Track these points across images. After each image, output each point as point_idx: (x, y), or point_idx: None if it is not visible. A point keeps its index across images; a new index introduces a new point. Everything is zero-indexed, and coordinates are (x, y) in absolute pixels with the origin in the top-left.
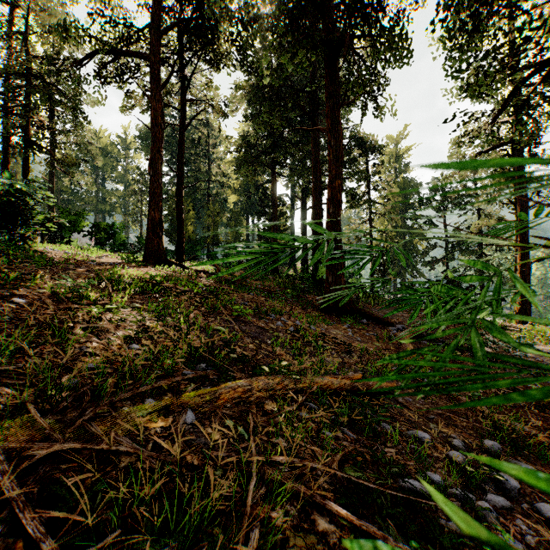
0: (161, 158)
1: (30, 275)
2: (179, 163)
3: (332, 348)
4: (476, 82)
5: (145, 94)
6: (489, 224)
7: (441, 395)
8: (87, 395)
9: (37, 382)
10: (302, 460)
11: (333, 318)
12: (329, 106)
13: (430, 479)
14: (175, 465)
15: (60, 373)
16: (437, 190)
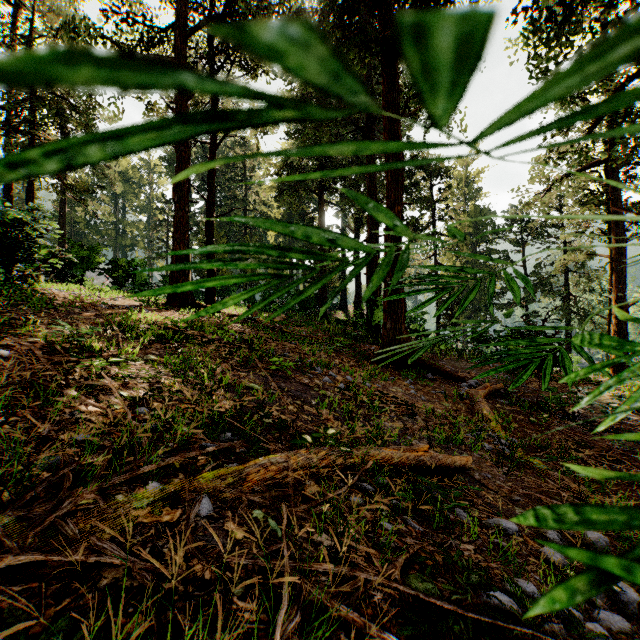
0: (187, 182)
1: (23, 320)
2: (209, 188)
3: (391, 410)
4: None
5: (169, 106)
6: (577, 260)
7: (526, 469)
8: (67, 480)
9: (0, 463)
10: (352, 569)
11: (391, 372)
12: (387, 118)
13: (522, 590)
14: (179, 580)
15: (39, 448)
16: (515, 220)
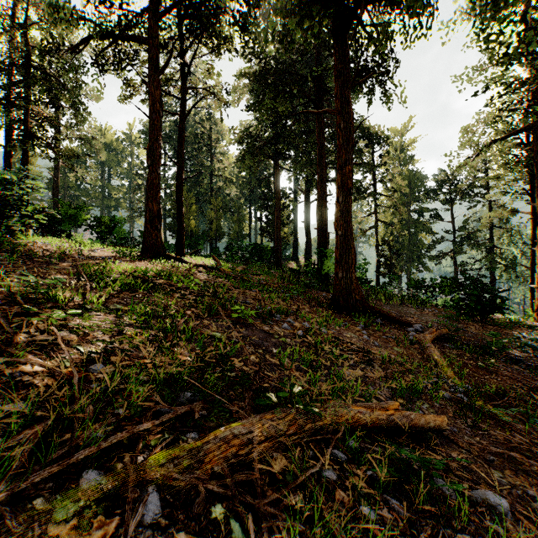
0: (159, 147)
1: None
2: (179, 153)
3: (349, 357)
4: (519, 41)
5: (143, 81)
6: (502, 216)
7: (488, 420)
8: None
9: None
10: None
11: (344, 318)
12: (339, 86)
13: None
14: None
15: None
16: (445, 182)
